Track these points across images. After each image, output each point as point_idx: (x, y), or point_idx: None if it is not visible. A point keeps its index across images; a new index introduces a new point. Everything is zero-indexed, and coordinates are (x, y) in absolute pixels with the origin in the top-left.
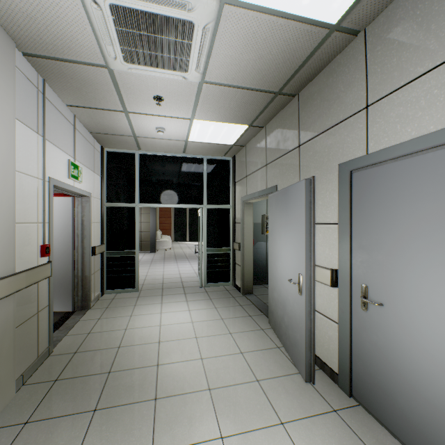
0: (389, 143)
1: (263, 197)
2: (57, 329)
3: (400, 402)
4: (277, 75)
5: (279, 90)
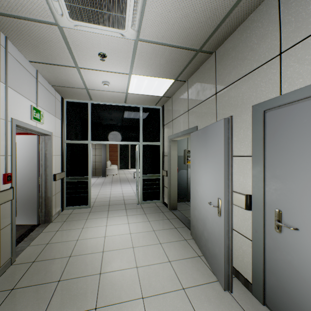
0: (303, 83)
1: (186, 136)
2: (22, 240)
3: None
4: (199, 33)
5: (200, 47)
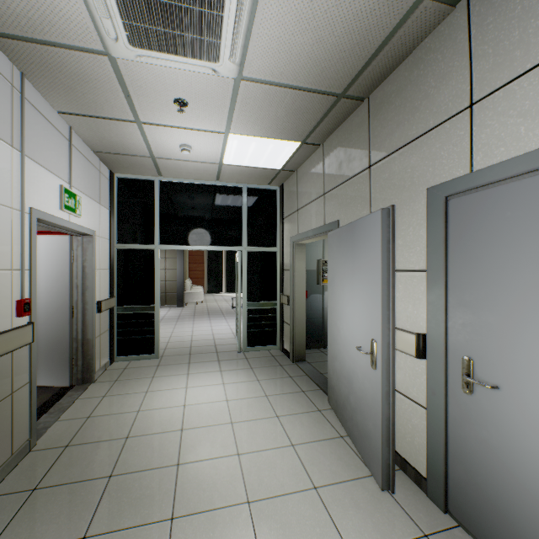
0: (506, 155)
1: (320, 237)
2: (46, 412)
3: (526, 532)
4: (341, 68)
5: (343, 91)
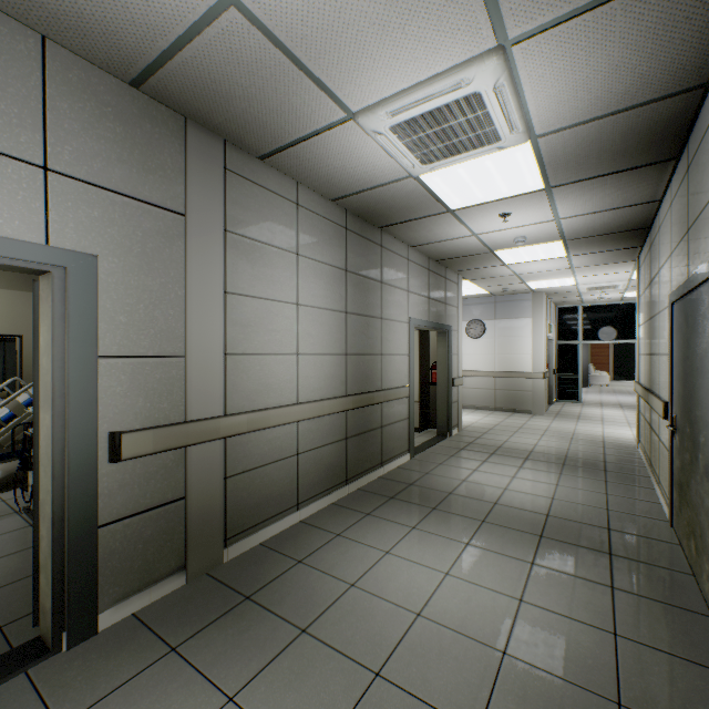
0: None
1: None
2: None
3: None
4: None
5: None
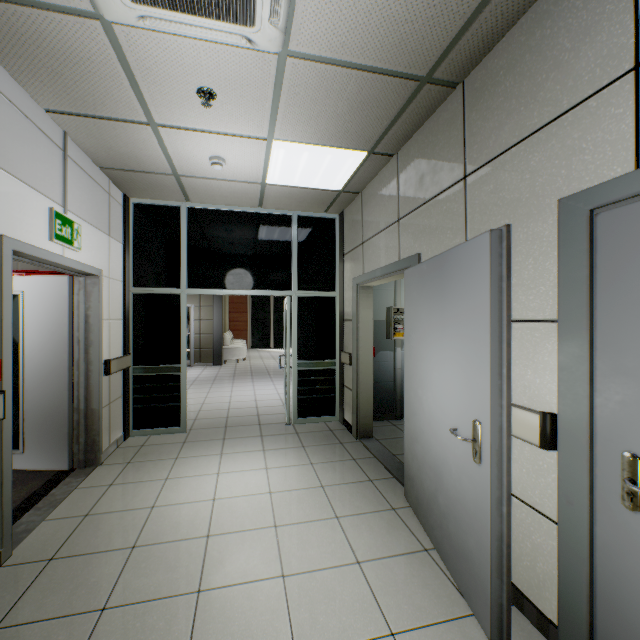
0: None
1: (393, 276)
2: (32, 507)
3: None
4: (427, 35)
5: (429, 72)
